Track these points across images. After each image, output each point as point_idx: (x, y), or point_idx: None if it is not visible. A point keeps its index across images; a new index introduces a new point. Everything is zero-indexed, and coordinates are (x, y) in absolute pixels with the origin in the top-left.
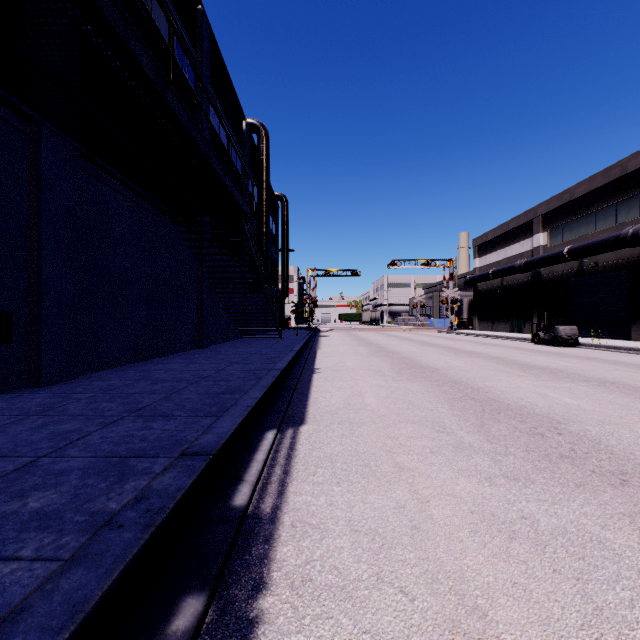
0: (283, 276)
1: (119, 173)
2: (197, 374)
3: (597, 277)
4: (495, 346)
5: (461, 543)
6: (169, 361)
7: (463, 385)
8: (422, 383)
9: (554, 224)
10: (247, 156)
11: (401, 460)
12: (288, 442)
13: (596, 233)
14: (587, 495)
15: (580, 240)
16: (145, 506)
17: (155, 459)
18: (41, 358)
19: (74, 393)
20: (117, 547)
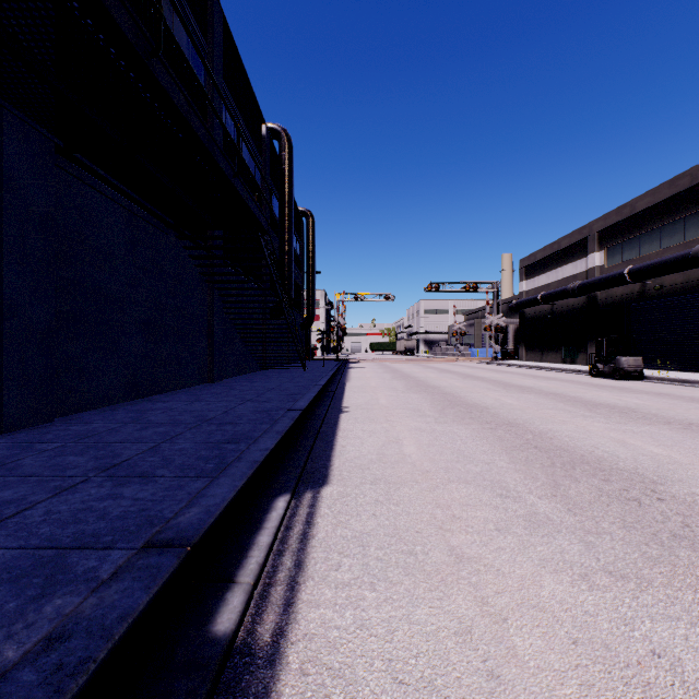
0: (308, 301)
1: (108, 174)
2: (200, 415)
3: (662, 301)
4: (548, 379)
5: None
6: (171, 398)
7: (521, 429)
8: (471, 426)
9: (612, 242)
10: (267, 165)
11: (457, 543)
12: (305, 513)
13: (661, 251)
14: None
15: (642, 260)
16: (57, 657)
17: (108, 552)
18: (2, 397)
19: (40, 442)
20: None
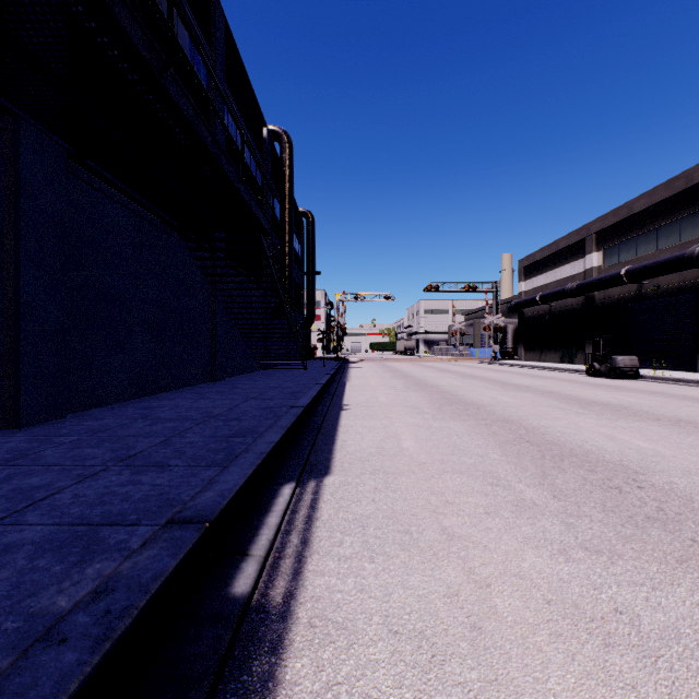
0: (309, 301)
1: (117, 179)
2: (206, 412)
3: (658, 301)
4: (545, 378)
5: (540, 654)
6: (176, 396)
7: (515, 425)
8: (467, 422)
9: (610, 243)
10: (268, 167)
11: (449, 524)
12: (309, 499)
13: (657, 252)
14: (694, 576)
15: (639, 260)
16: (105, 605)
17: (135, 528)
18: (19, 394)
19: (56, 436)
20: (48, 680)
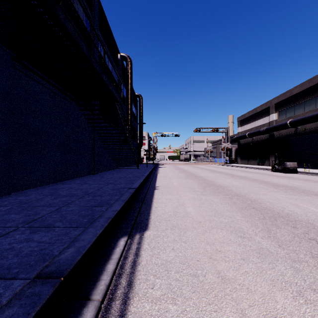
0: (140, 136)
1: (40, 72)
2: (85, 191)
3: (305, 136)
4: (252, 173)
5: None
6: (72, 182)
7: (244, 198)
8: (219, 196)
9: (281, 109)
10: (120, 72)
11: (221, 268)
12: (135, 247)
13: (304, 113)
14: None
15: (296, 117)
16: None
17: (12, 281)
18: None
19: None
20: None
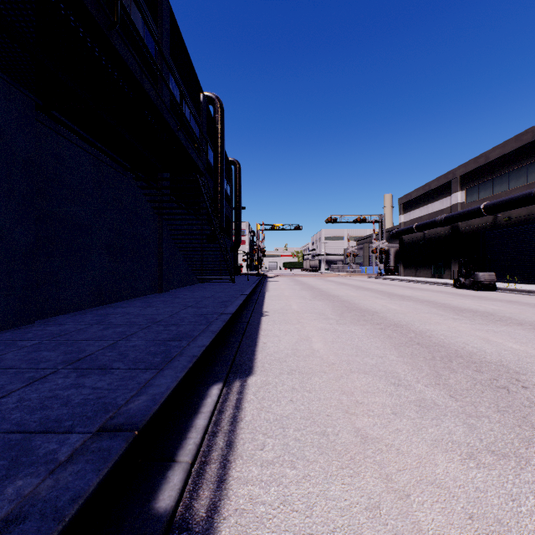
0: (236, 230)
1: (79, 128)
2: (151, 318)
3: (510, 230)
4: (422, 290)
5: None
6: (128, 305)
7: (405, 329)
8: (365, 327)
9: (471, 184)
10: (204, 124)
11: (362, 425)
12: (234, 399)
13: (509, 191)
14: None
15: (494, 197)
16: None
17: (67, 436)
18: None
19: (21, 340)
20: None
